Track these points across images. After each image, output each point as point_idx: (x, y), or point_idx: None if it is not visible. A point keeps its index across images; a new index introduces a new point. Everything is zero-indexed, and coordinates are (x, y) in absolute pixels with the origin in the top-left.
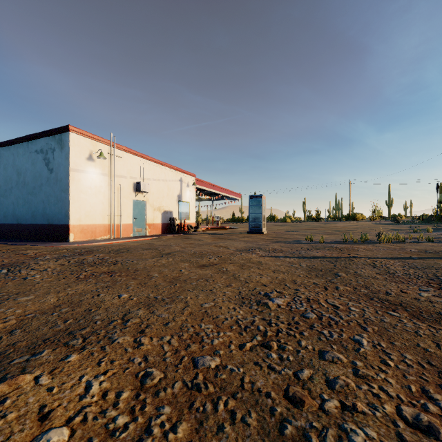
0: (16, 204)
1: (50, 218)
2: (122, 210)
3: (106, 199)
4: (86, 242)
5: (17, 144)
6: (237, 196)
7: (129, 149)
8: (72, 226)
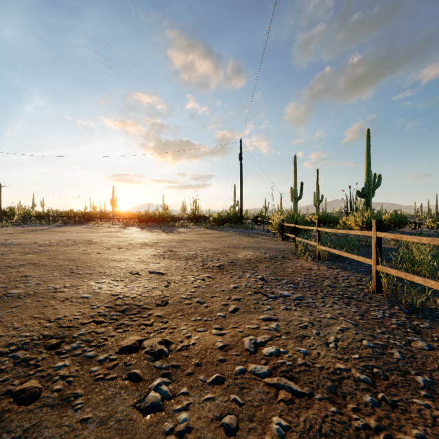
0: None
1: None
2: None
3: None
4: None
5: None
6: None
7: None
8: None
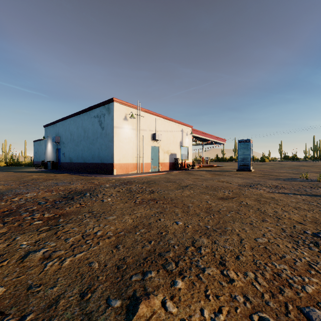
0: (83, 150)
1: (102, 159)
2: (144, 153)
3: (134, 146)
4: (123, 175)
5: (84, 113)
6: (223, 141)
7: (148, 110)
8: (115, 164)
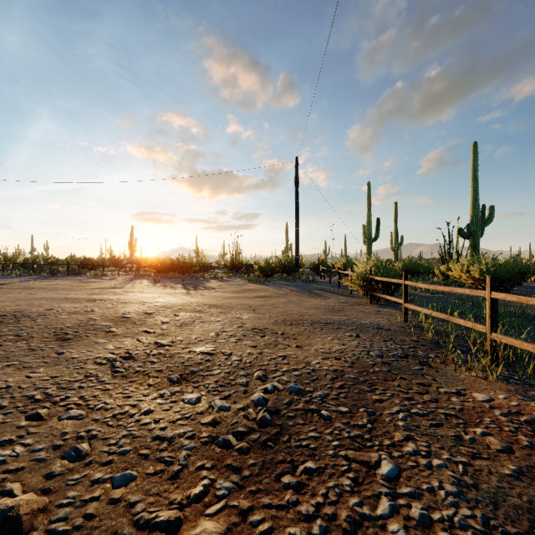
0: None
1: None
2: None
3: None
4: None
5: None
6: None
7: None
8: None
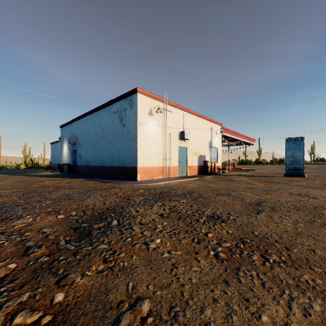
0: (101, 151)
1: (123, 162)
2: (171, 155)
3: (160, 146)
4: (149, 181)
5: (102, 109)
6: (253, 141)
7: (176, 104)
8: (138, 168)
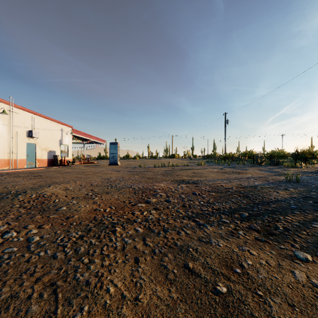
0: None
1: None
2: (18, 150)
3: (6, 141)
4: None
5: None
6: (103, 141)
7: (23, 108)
8: None
